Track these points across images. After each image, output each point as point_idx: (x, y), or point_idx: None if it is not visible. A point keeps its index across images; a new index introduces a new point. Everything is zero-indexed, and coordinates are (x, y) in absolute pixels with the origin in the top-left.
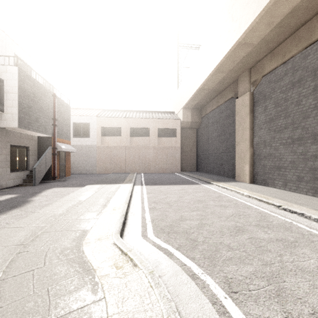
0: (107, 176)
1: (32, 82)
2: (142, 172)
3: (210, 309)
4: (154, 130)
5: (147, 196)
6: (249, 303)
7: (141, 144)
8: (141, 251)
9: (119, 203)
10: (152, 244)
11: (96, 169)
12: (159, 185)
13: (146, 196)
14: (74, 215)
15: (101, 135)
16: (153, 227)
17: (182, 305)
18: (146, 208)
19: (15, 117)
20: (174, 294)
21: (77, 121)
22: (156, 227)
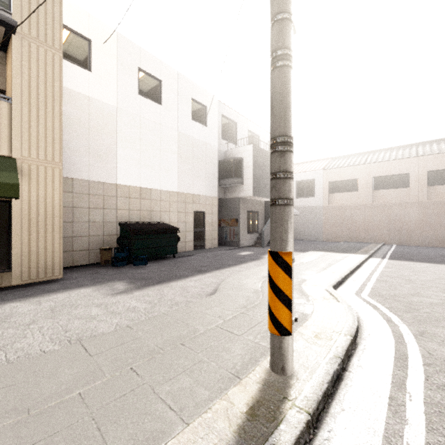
0: (336, 244)
1: (261, 153)
2: (394, 242)
3: (388, 332)
4: (420, 175)
5: (383, 270)
6: (431, 343)
7: (393, 200)
8: (349, 300)
9: (340, 269)
10: (361, 300)
11: (322, 235)
12: (414, 261)
13: (382, 269)
14: (297, 270)
15: (328, 192)
16: (371, 292)
17: (365, 324)
18: (373, 279)
19: (250, 187)
20: (363, 320)
21: (300, 179)
22: (374, 293)
